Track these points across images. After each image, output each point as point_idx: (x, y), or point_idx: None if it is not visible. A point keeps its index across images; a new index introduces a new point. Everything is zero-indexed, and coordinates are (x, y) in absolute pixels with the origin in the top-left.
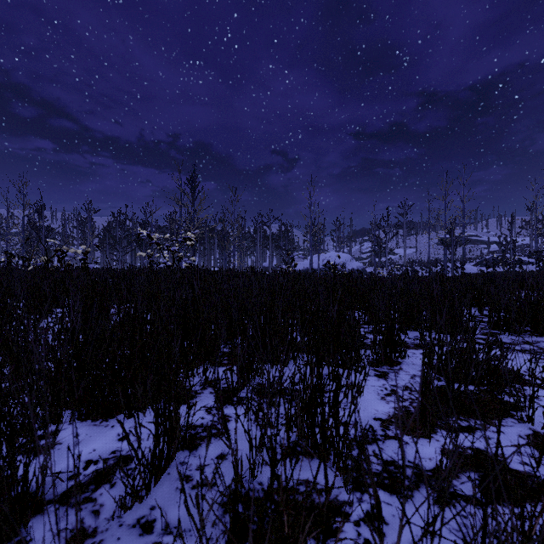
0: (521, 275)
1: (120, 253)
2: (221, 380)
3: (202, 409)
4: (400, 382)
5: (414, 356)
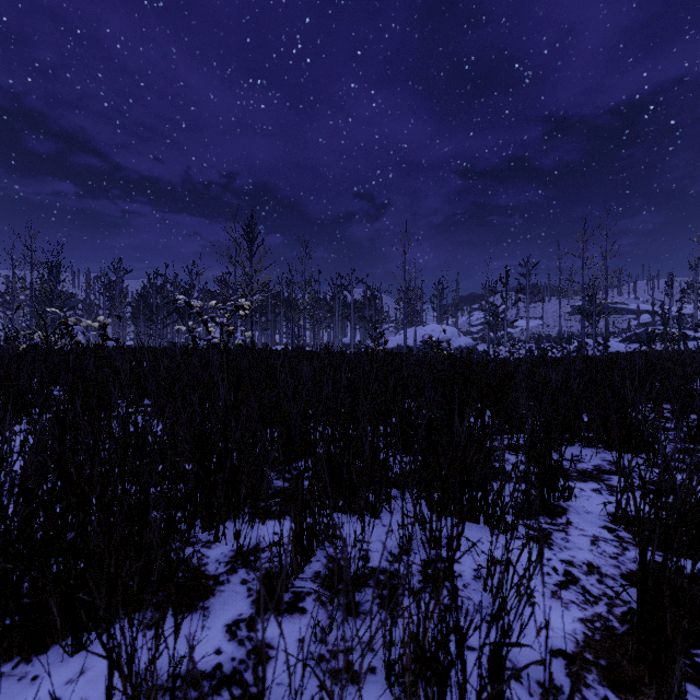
0: (693, 356)
1: (157, 326)
2: (265, 550)
3: (221, 625)
4: (577, 555)
5: (584, 495)
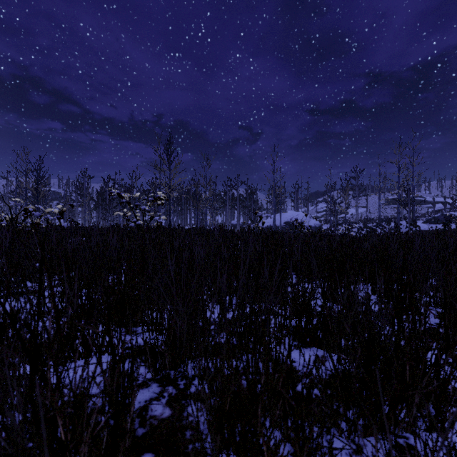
0: None
1: (109, 213)
2: None
3: None
4: None
5: None
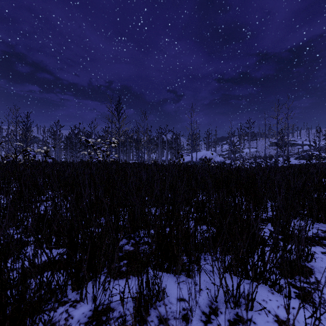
0: None
1: (75, 152)
2: (114, 309)
3: None
4: None
5: (318, 257)
